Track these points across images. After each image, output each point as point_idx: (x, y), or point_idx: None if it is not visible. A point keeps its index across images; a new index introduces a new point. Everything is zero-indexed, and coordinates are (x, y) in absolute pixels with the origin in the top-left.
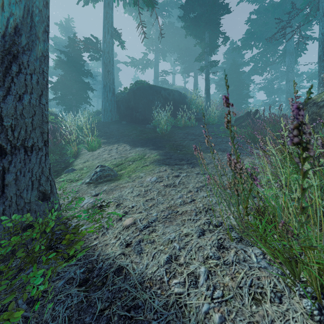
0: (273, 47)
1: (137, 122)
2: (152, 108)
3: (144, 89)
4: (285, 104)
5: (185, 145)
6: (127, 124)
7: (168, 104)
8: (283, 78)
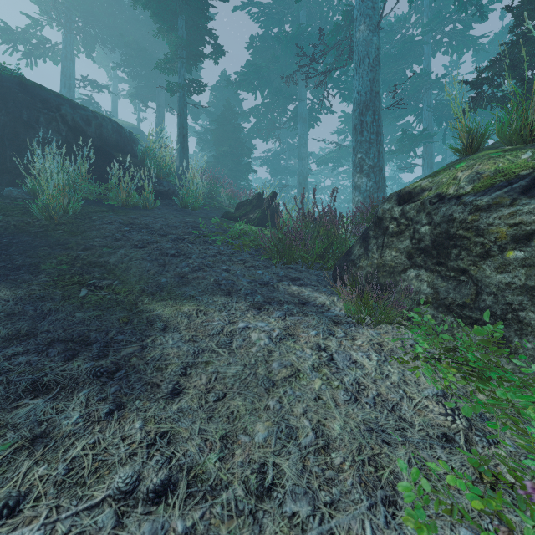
0: (283, 102)
1: None
2: (30, 144)
3: None
4: (297, 191)
5: (115, 266)
6: None
7: (84, 145)
8: (291, 154)
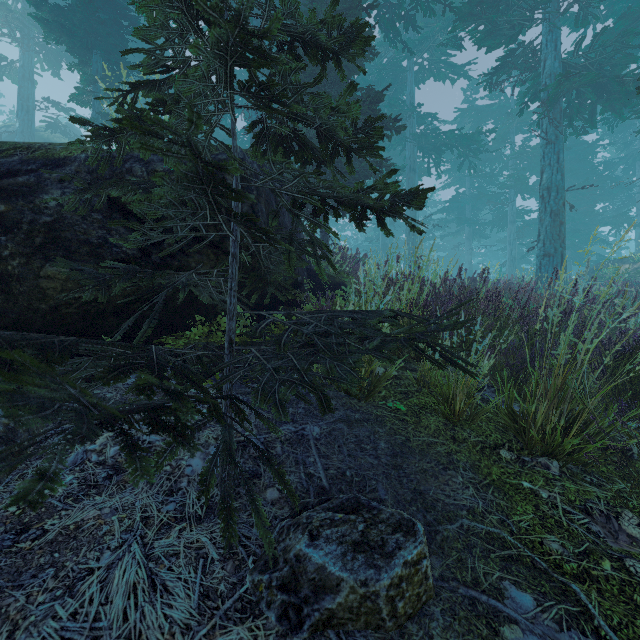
0: None
1: None
2: None
3: None
4: None
5: None
6: None
7: None
8: None
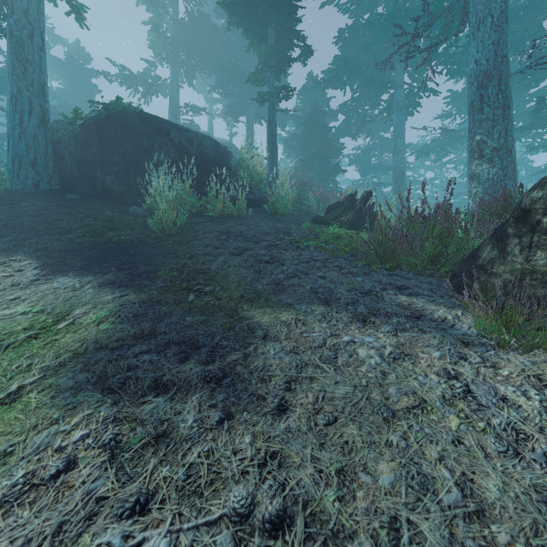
0: (375, 93)
1: (109, 198)
2: (148, 168)
3: (126, 121)
4: (392, 189)
5: (216, 272)
6: (78, 202)
7: (187, 163)
8: (383, 149)
